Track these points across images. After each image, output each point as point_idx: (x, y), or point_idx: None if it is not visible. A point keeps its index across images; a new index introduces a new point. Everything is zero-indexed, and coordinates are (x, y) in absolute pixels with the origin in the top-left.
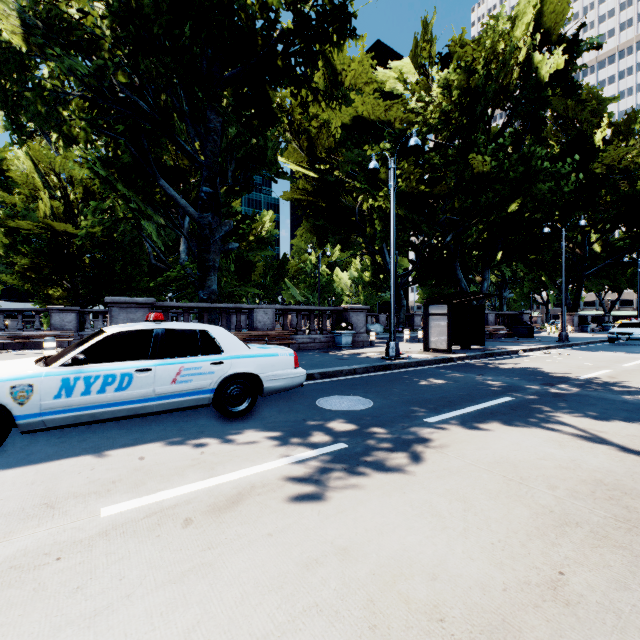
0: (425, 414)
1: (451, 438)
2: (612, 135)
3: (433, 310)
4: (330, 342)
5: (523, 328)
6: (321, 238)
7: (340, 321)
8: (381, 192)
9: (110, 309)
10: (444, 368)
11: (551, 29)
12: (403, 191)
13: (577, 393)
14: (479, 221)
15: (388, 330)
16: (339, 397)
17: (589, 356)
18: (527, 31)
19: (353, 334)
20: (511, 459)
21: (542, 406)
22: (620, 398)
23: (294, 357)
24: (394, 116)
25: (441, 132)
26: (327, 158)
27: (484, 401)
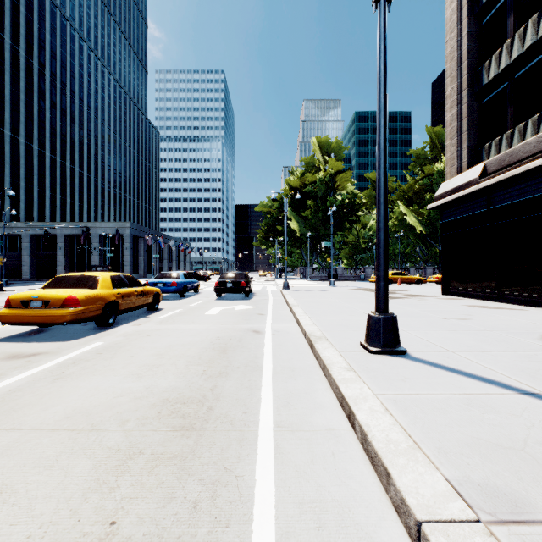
0: None
1: None
2: None
3: None
4: None
5: None
6: None
7: None
8: None
9: (426, 269)
10: None
11: None
12: None
13: None
14: None
15: None
16: None
17: None
18: None
19: None
20: None
21: None
22: None
23: None
24: None
25: None
26: None
27: None
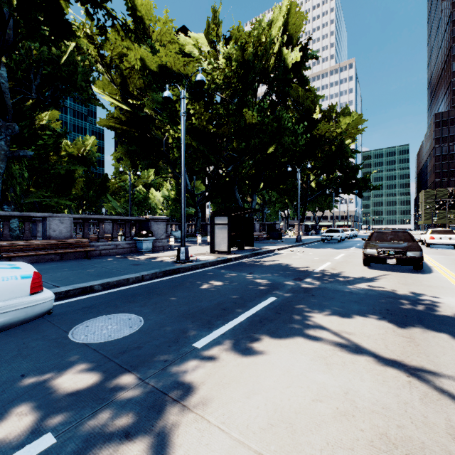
0: (196, 333)
1: (218, 377)
2: (321, 117)
3: (217, 220)
4: (133, 247)
5: (276, 233)
6: (134, 161)
7: (143, 229)
8: (179, 126)
9: None
10: (224, 268)
11: (292, 36)
12: (197, 128)
13: (319, 286)
14: (250, 159)
15: (188, 235)
16: (107, 318)
17: (315, 252)
18: (279, 33)
19: (154, 240)
20: (286, 411)
21: (299, 305)
22: (346, 289)
23: (31, 280)
24: (191, 71)
25: (225, 90)
26: (139, 96)
27: (254, 304)
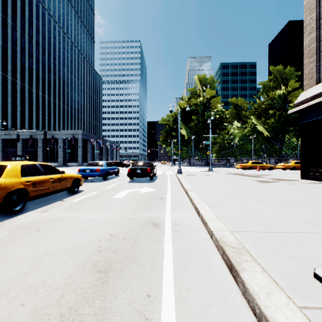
0: None
1: None
2: None
3: None
4: None
5: None
6: (297, 136)
7: None
8: None
9: (270, 159)
10: None
11: None
12: None
13: None
14: None
15: None
16: None
17: None
18: None
19: None
20: None
21: None
22: None
23: None
24: None
25: None
26: None
27: None
